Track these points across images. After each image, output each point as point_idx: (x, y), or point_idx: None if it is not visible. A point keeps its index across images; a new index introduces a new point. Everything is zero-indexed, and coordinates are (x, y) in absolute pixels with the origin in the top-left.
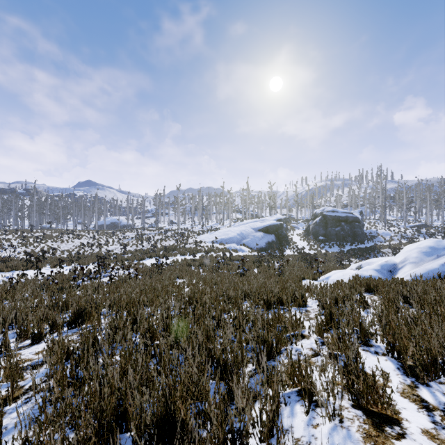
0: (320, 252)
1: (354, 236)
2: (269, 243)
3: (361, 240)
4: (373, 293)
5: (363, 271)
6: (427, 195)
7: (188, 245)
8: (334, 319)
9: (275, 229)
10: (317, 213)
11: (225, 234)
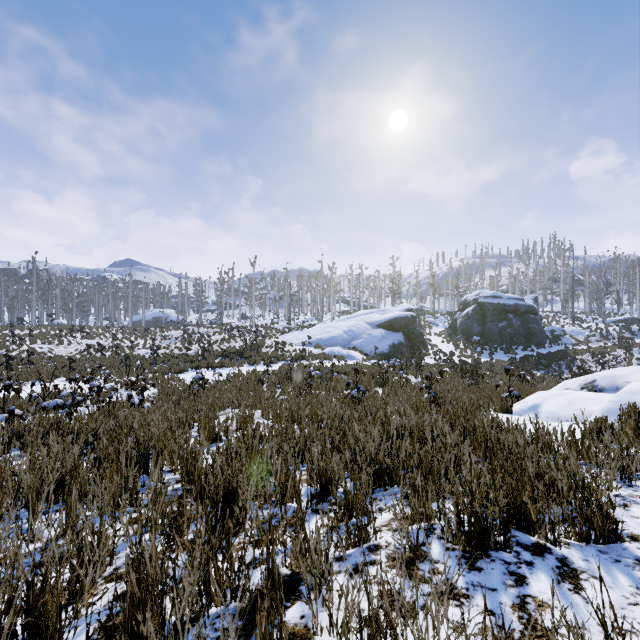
0: (479, 360)
1: (529, 336)
2: (395, 346)
3: (540, 343)
4: None
5: (634, 395)
6: (637, 274)
7: (264, 348)
8: None
9: (404, 323)
10: (468, 300)
11: (324, 332)
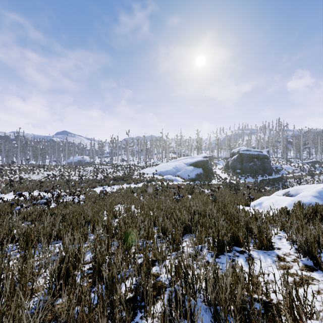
0: (239, 181)
1: (264, 170)
2: (198, 175)
3: (270, 173)
4: None
5: (302, 198)
6: (318, 139)
7: (134, 176)
8: None
9: (203, 163)
10: (234, 152)
11: (163, 168)
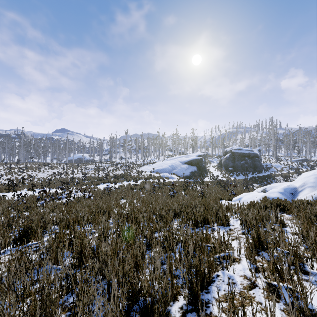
0: (230, 179)
1: (255, 168)
2: (192, 173)
3: (260, 171)
4: (283, 212)
5: (270, 193)
6: (307, 138)
7: (133, 174)
8: (263, 241)
9: (197, 162)
10: (227, 150)
11: (160, 166)
